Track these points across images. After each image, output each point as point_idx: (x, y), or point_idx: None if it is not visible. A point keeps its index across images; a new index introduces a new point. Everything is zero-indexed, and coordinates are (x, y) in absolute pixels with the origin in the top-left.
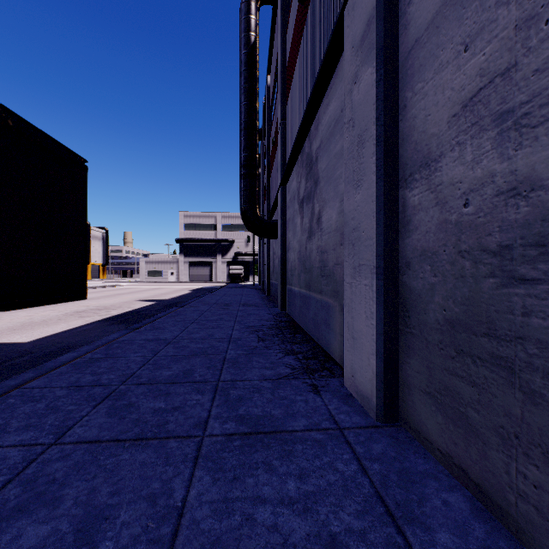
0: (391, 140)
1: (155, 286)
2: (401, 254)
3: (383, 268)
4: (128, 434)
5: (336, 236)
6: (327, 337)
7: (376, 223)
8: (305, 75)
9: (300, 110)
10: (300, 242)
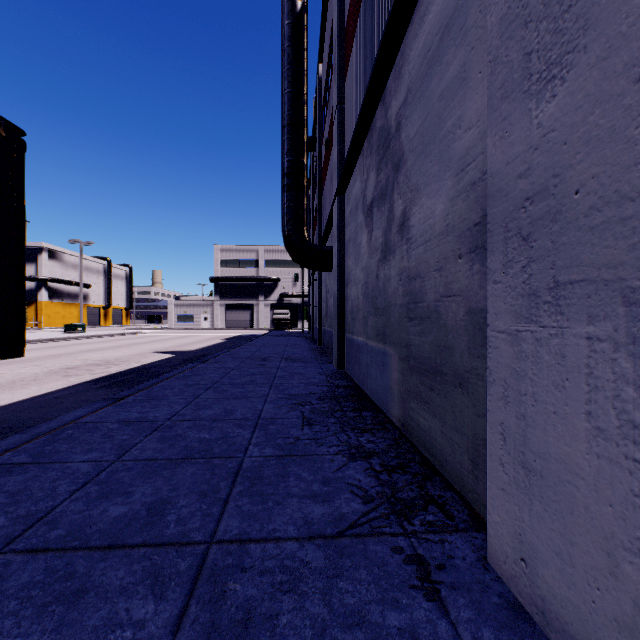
0: None
1: (183, 334)
2: None
3: None
4: None
5: (446, 243)
6: (421, 426)
7: None
8: (376, 9)
9: (367, 71)
10: (367, 269)
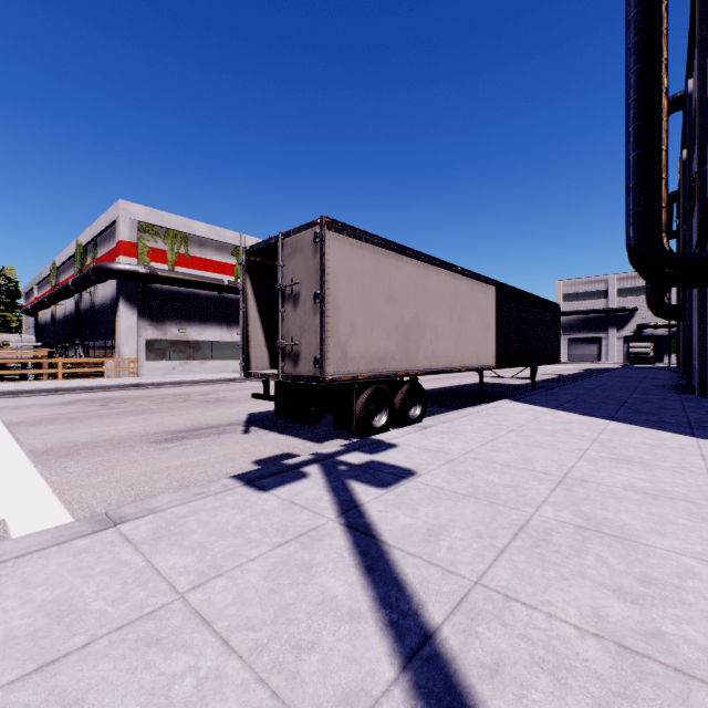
0: (702, 312)
1: None
2: (706, 347)
3: (699, 351)
4: (609, 392)
5: None
6: None
7: (697, 337)
8: None
9: None
10: None
